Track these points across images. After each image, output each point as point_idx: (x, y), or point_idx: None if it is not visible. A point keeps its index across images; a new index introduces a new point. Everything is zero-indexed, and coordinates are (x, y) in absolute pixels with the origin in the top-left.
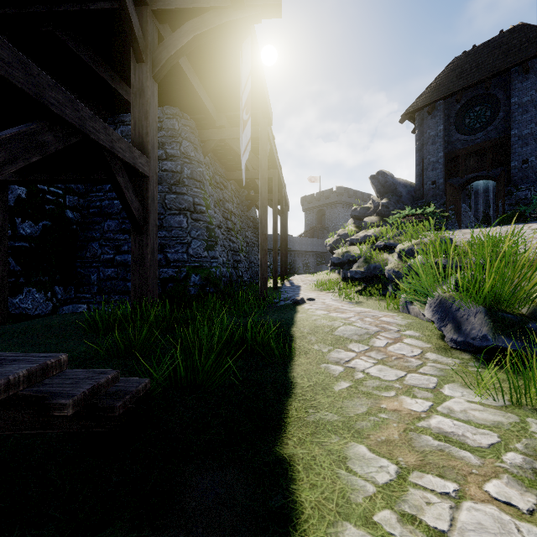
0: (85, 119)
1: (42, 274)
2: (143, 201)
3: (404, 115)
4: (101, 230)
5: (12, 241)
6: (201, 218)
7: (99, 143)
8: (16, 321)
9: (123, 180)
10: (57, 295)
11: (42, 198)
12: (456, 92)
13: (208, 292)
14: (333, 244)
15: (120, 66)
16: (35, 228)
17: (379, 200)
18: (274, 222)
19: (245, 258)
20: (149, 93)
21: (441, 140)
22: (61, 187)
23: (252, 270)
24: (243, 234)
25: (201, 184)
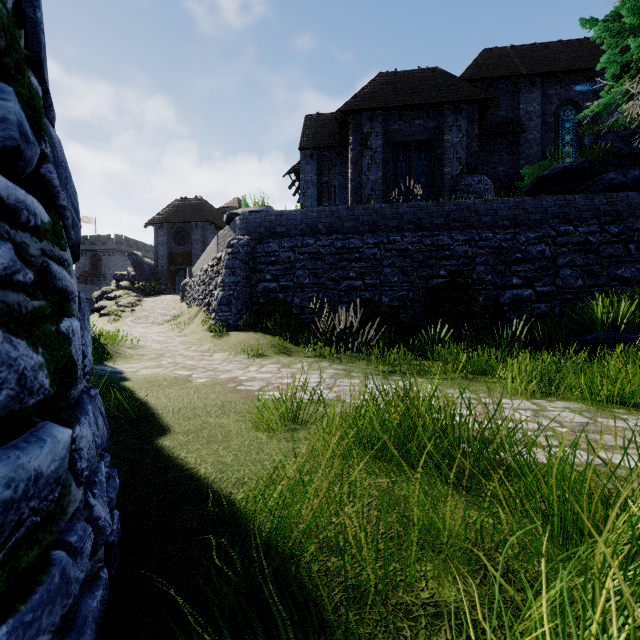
0: None
1: None
2: None
3: (147, 223)
4: None
5: None
6: None
7: None
8: None
9: None
10: None
11: None
12: (172, 223)
13: None
14: (98, 297)
15: None
16: None
17: (133, 271)
18: None
19: None
20: None
21: (166, 245)
22: None
23: None
24: None
25: None
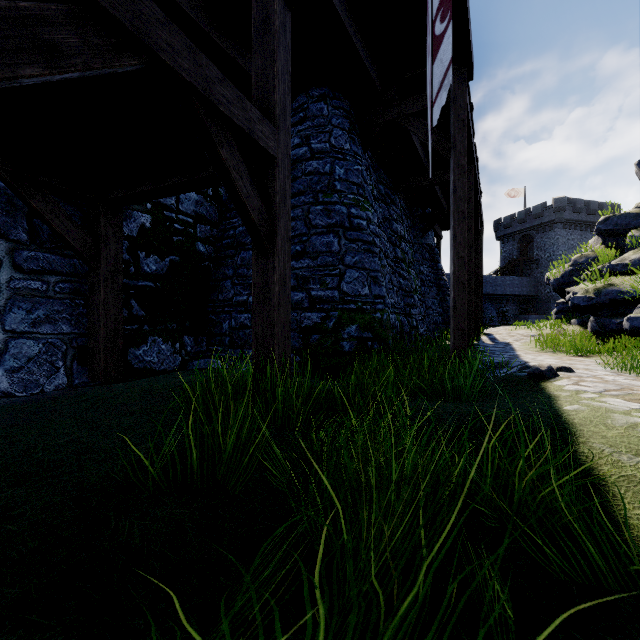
0: (148, 21)
1: (169, 321)
2: (269, 200)
3: None
4: (234, 265)
5: (135, 279)
6: (360, 237)
7: (180, 77)
8: (139, 377)
9: (232, 158)
10: (186, 347)
11: (169, 228)
12: None
13: (370, 349)
14: (563, 279)
15: (250, 35)
16: (161, 264)
17: None
18: (468, 246)
19: (419, 301)
20: (277, 22)
21: None
22: (191, 214)
23: (429, 319)
24: (417, 269)
25: (360, 188)
